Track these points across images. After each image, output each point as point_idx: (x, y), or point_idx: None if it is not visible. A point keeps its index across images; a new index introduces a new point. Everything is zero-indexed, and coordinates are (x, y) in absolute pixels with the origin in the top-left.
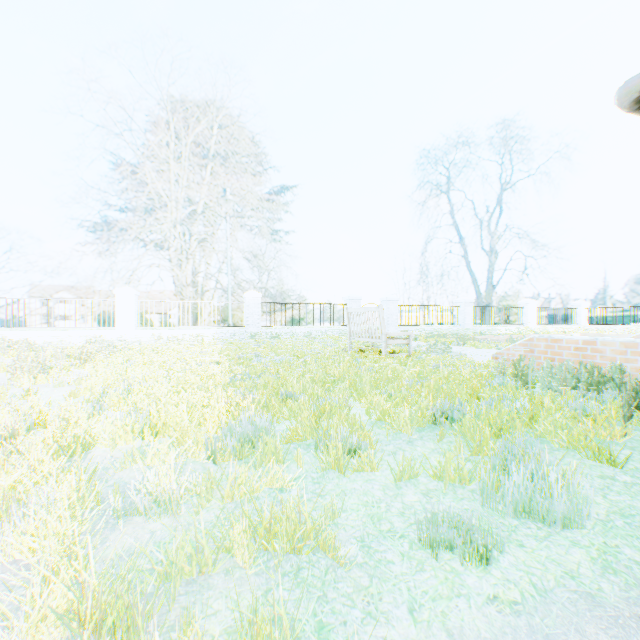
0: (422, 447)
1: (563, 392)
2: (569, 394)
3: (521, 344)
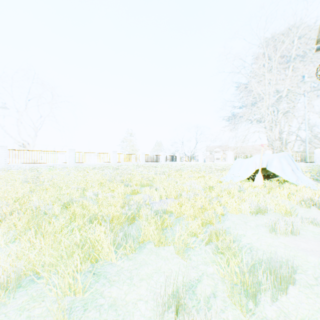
0: None
1: None
2: None
3: None
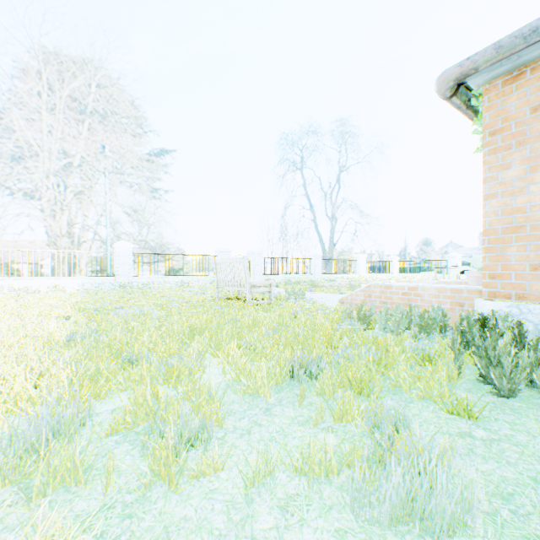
0: (281, 417)
1: (399, 333)
2: (406, 336)
3: (362, 290)
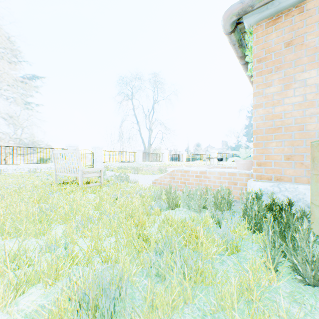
0: None
1: (199, 210)
2: (208, 217)
3: (168, 174)
